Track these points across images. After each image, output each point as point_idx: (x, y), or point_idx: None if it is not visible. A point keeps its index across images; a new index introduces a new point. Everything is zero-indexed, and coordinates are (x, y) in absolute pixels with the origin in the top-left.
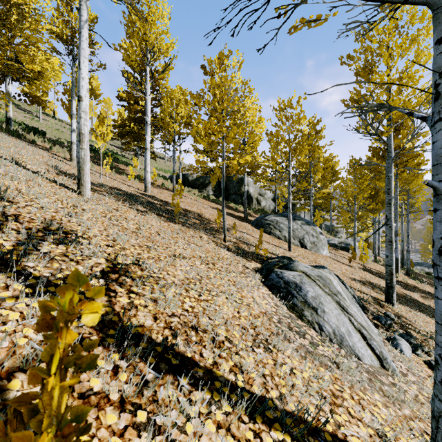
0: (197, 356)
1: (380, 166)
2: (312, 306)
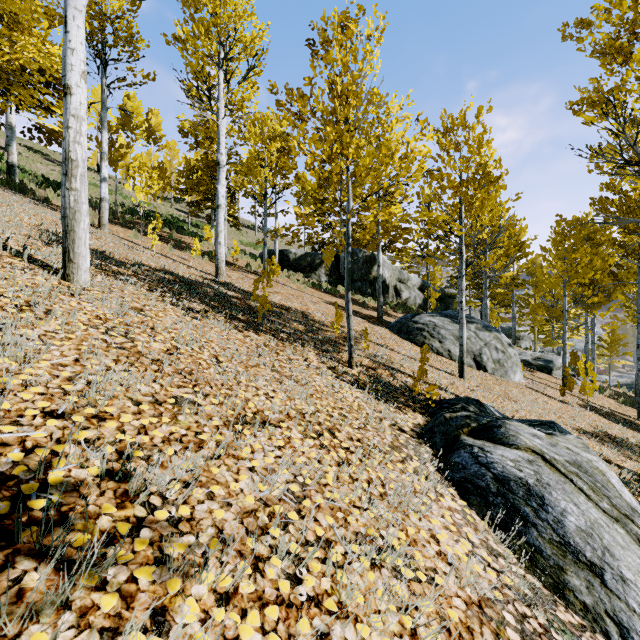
0: None
1: (610, 230)
2: (586, 559)
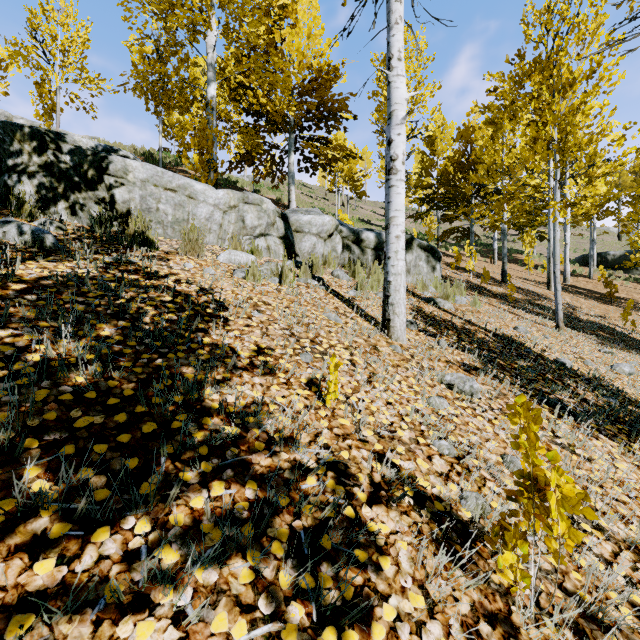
0: None
1: None
2: None
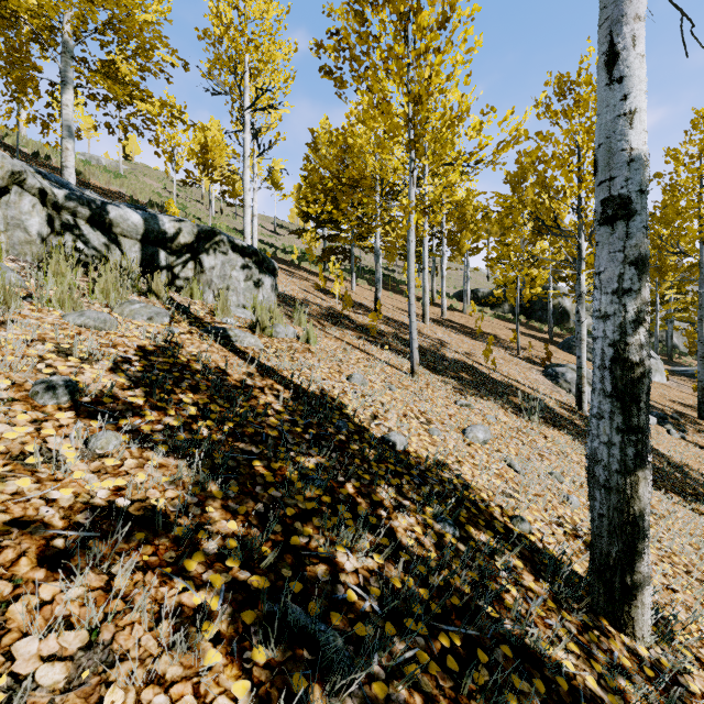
0: (502, 373)
1: None
2: (568, 382)
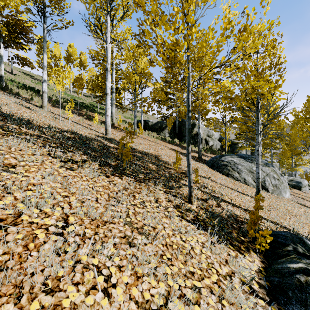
0: None
1: None
2: None
